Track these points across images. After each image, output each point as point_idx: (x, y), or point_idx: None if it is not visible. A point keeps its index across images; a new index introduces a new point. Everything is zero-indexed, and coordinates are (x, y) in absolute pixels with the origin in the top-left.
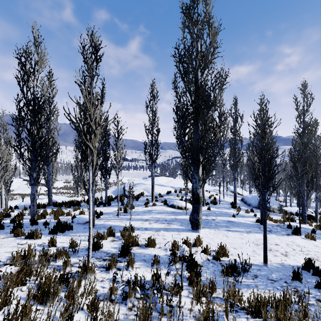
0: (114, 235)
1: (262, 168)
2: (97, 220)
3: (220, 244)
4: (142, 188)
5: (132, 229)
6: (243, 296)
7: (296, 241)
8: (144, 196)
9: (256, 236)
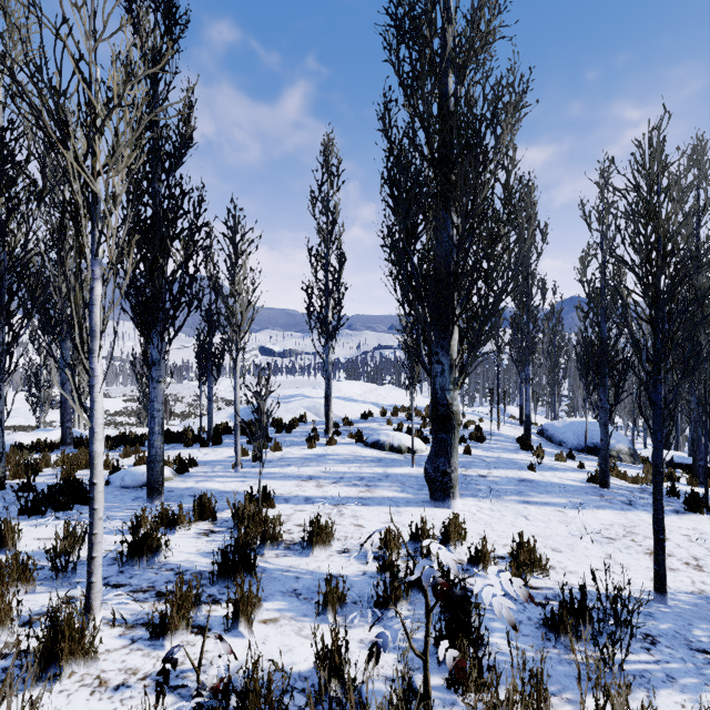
0: (213, 516)
1: (650, 311)
2: (177, 478)
3: (520, 537)
4: (302, 406)
5: (268, 501)
6: None
7: (705, 527)
8: (306, 424)
9: (600, 516)
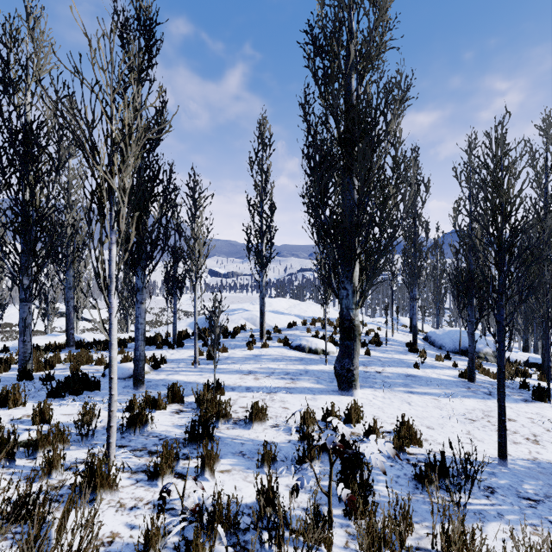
0: (181, 400)
1: (495, 256)
2: (153, 372)
3: (402, 418)
4: (243, 318)
5: (219, 390)
6: (478, 544)
7: (546, 412)
8: (246, 331)
9: (465, 403)
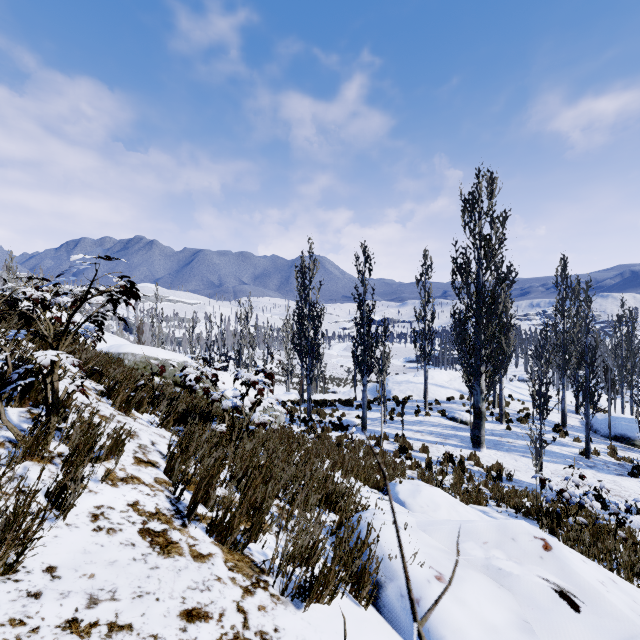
0: (388, 439)
1: (536, 391)
2: None
3: (497, 461)
4: (409, 389)
5: (404, 437)
6: None
7: (623, 481)
8: (412, 401)
9: (559, 467)
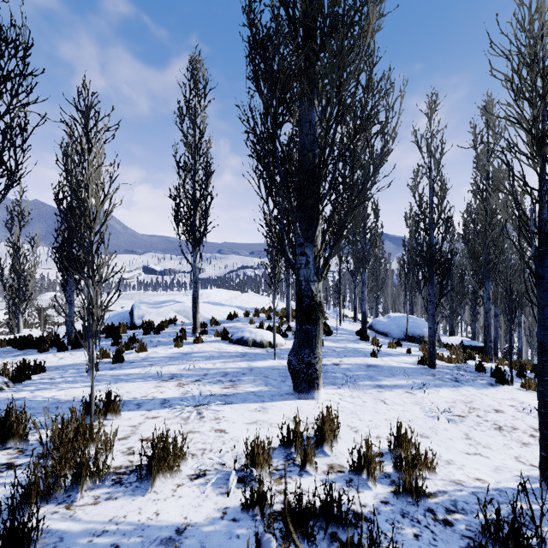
0: (23, 441)
1: (541, 175)
2: (10, 388)
3: (398, 430)
4: (173, 310)
5: (112, 410)
6: None
7: (518, 396)
8: (176, 326)
9: (441, 394)
